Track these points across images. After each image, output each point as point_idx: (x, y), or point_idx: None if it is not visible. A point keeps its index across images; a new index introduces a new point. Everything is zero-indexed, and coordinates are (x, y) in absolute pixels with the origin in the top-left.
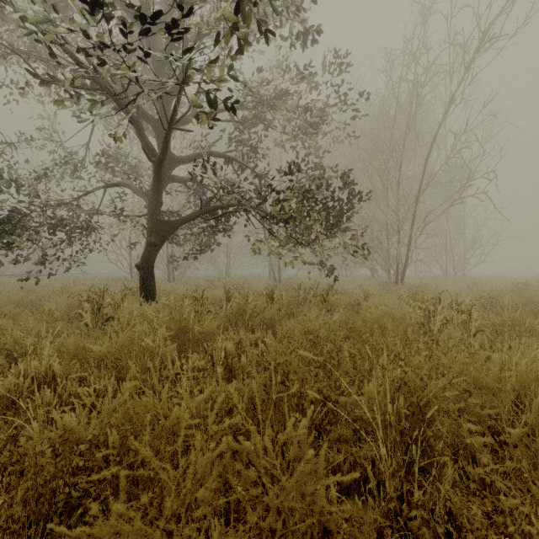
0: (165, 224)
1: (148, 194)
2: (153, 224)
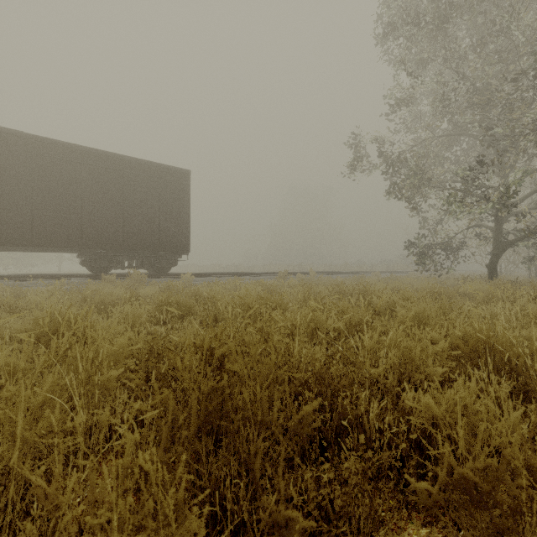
0: (503, 243)
1: (493, 228)
2: (496, 244)
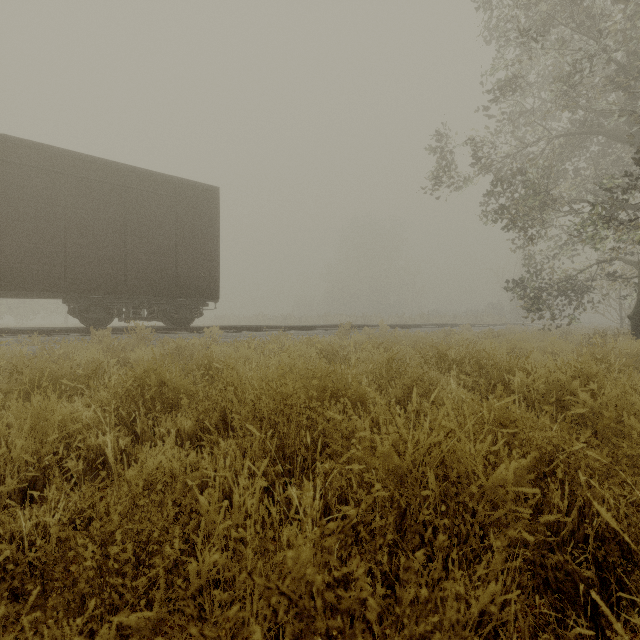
0: None
1: (638, 263)
2: None
